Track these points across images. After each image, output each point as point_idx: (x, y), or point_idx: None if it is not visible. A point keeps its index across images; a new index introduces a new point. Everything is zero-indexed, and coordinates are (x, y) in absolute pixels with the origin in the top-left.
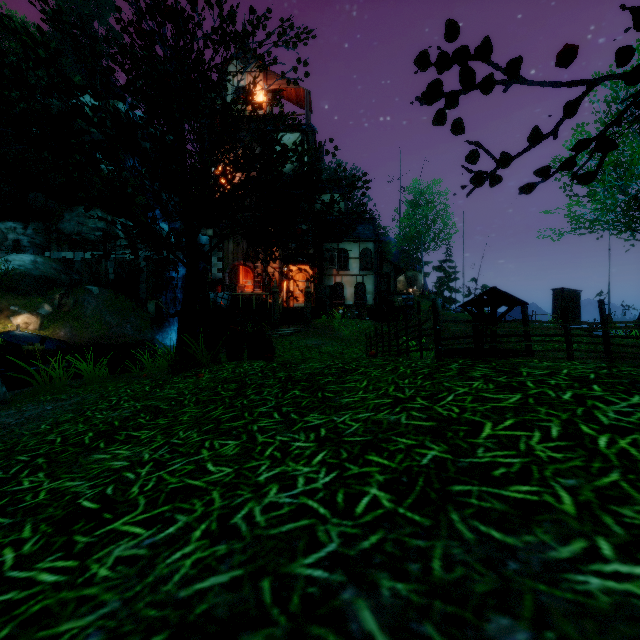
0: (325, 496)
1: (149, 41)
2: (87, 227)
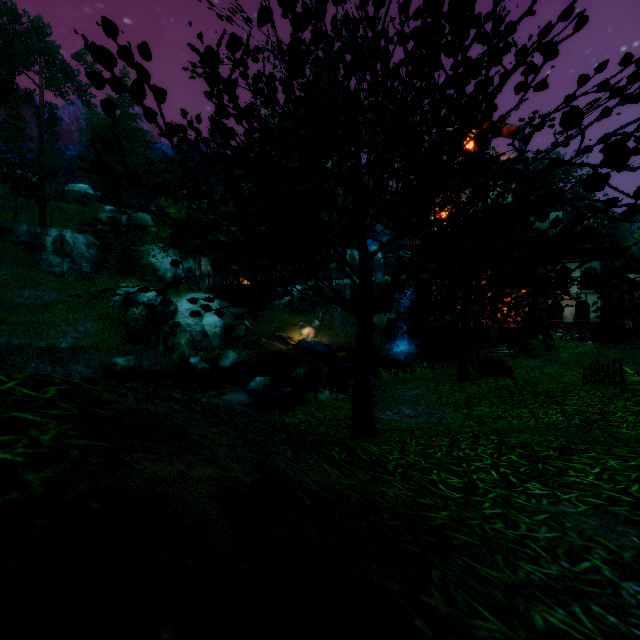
0: (562, 420)
1: None
2: None
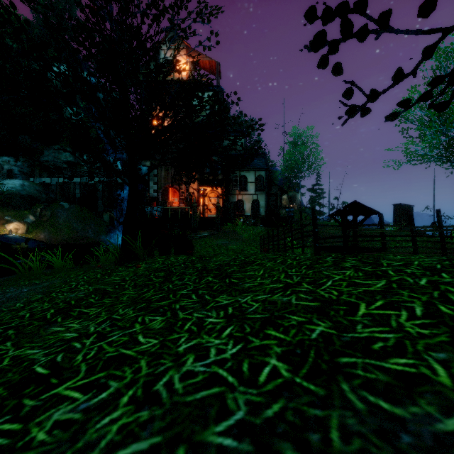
0: (233, 365)
1: (101, 19)
2: (60, 160)
